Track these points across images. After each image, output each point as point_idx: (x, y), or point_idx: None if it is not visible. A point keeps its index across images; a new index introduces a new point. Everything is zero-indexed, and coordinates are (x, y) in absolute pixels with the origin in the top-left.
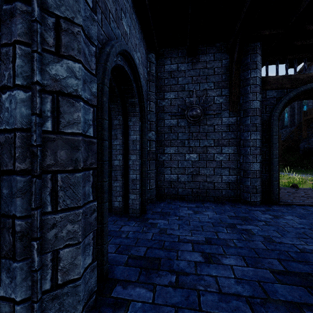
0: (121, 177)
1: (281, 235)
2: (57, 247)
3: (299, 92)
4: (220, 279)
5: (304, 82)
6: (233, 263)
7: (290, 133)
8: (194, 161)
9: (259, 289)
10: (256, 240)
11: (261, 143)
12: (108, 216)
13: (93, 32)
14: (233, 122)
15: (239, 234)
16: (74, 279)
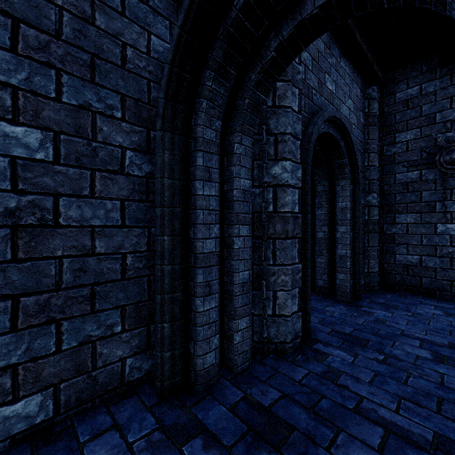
0: (326, 252)
1: None
2: (275, 289)
3: None
4: (448, 377)
5: None
6: None
7: None
8: None
9: None
10: None
11: None
12: (311, 295)
13: (298, 130)
14: None
15: None
16: (286, 315)
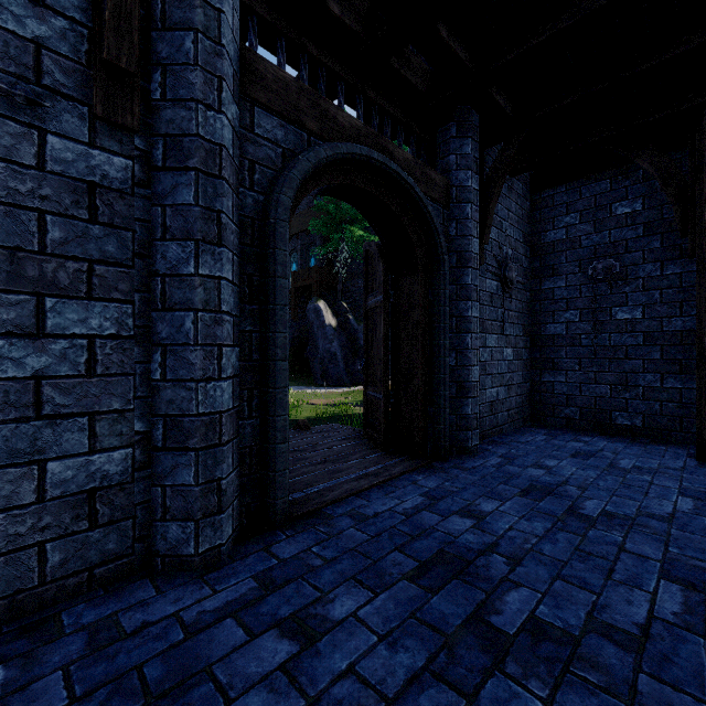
0: None
1: None
2: None
3: (338, 157)
4: None
5: (347, 136)
6: None
7: None
8: None
9: None
10: None
11: (239, 299)
12: None
13: None
14: (113, 176)
15: None
16: None
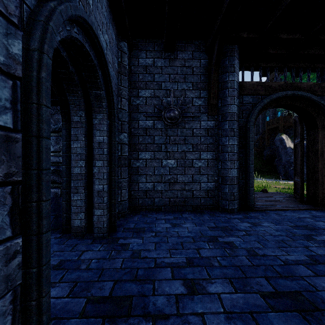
0: (83, 188)
1: (263, 246)
2: None
3: (272, 99)
4: (207, 317)
5: (276, 90)
6: (220, 291)
7: (256, 141)
8: (172, 167)
9: (254, 324)
10: (239, 255)
11: (238, 148)
12: (65, 240)
13: None
14: (211, 126)
15: (222, 249)
16: None
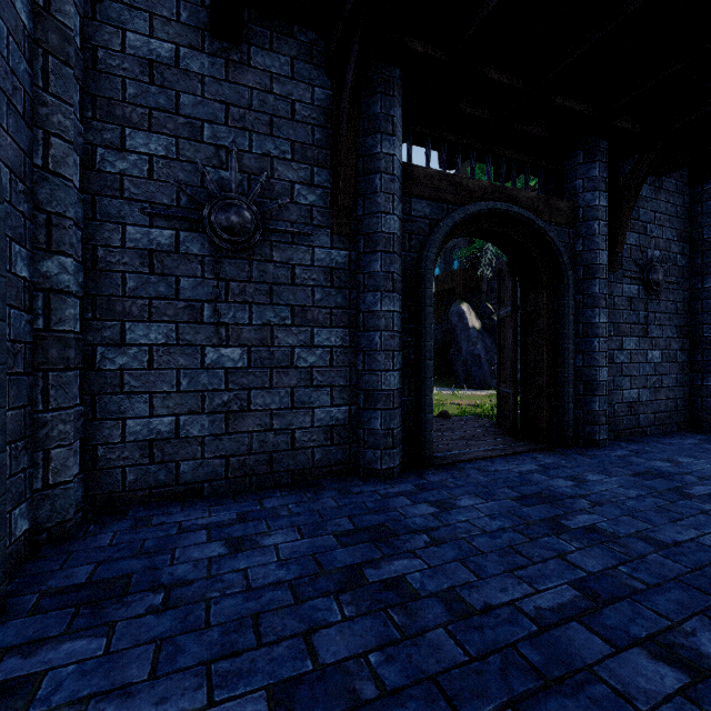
0: None
1: (476, 574)
2: None
3: (469, 216)
4: None
5: (476, 197)
6: None
7: None
8: (234, 369)
9: None
10: (429, 625)
11: (402, 322)
12: None
13: None
14: (340, 262)
15: (379, 614)
16: None
